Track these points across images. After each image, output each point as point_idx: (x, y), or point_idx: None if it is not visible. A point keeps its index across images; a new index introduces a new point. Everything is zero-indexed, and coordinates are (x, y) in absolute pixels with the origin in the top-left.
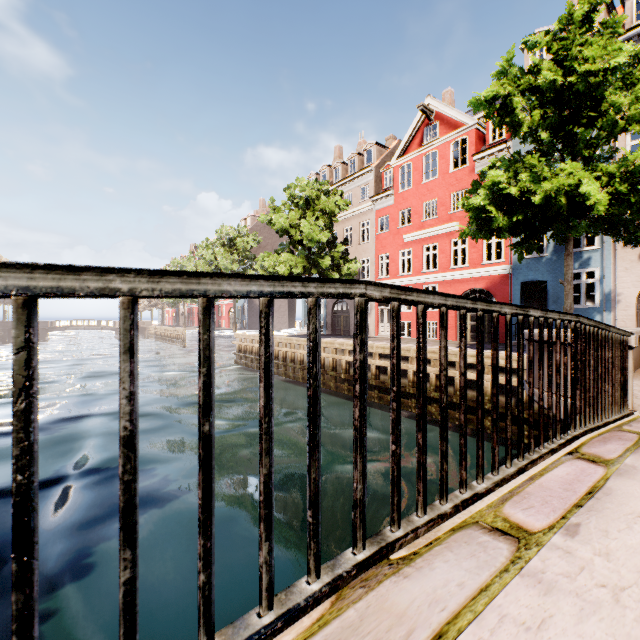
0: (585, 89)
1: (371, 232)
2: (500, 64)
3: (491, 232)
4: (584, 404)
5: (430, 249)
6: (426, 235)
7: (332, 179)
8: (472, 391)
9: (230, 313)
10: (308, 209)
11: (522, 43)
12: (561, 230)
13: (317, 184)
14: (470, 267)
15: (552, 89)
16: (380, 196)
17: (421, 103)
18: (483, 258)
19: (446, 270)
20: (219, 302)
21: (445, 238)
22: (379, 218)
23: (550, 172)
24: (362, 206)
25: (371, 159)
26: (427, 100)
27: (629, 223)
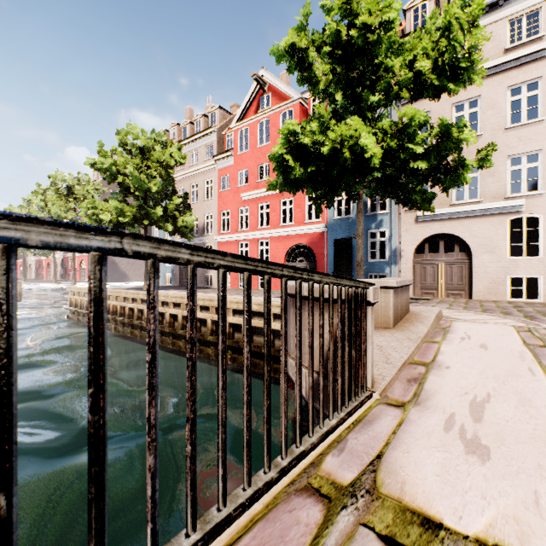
0: (364, 45)
1: (214, 189)
2: (299, 18)
3: (296, 186)
4: (194, 471)
5: (264, 208)
6: (260, 195)
7: (181, 137)
8: (279, 341)
9: (82, 265)
10: (143, 158)
11: (320, 6)
12: (350, 186)
13: (155, 135)
14: (296, 225)
15: (338, 42)
16: (222, 156)
17: (255, 72)
18: (306, 217)
19: (277, 227)
20: (69, 254)
21: (276, 198)
22: (221, 177)
23: (337, 125)
24: (206, 164)
25: (215, 121)
26: (261, 72)
27: (404, 186)
